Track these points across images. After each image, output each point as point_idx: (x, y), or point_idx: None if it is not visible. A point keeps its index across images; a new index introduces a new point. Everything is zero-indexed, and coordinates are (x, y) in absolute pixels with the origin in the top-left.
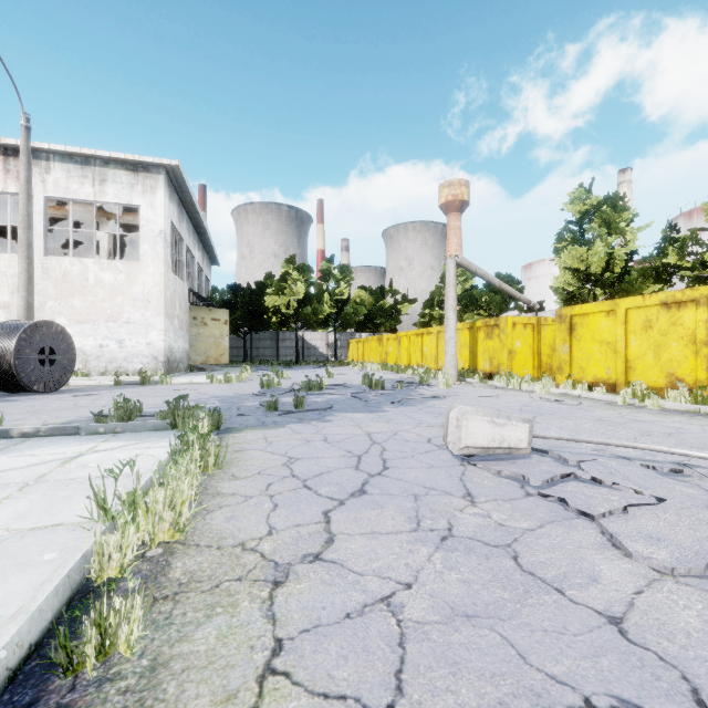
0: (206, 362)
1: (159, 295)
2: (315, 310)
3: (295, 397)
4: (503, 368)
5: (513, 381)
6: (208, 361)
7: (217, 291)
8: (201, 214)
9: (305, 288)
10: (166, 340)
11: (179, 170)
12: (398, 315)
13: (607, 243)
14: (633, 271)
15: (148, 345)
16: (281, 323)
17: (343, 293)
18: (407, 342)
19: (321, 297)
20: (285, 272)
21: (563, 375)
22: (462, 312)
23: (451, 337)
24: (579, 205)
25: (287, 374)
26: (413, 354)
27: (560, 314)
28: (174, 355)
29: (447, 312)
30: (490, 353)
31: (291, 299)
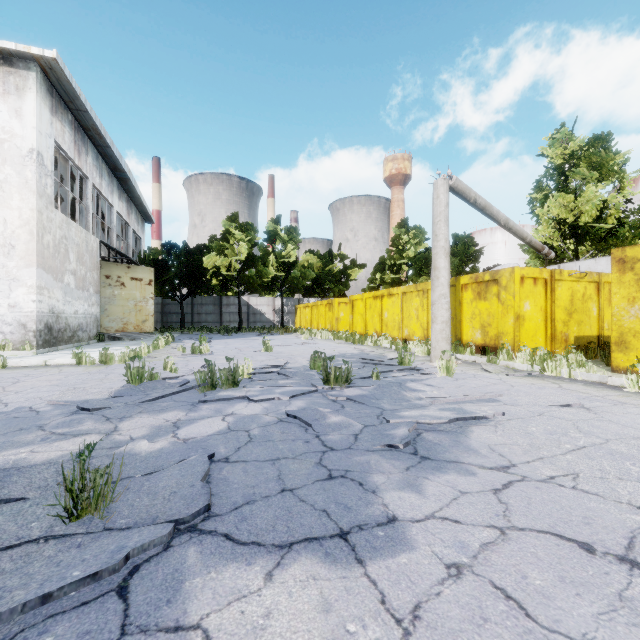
0: (123, 329)
1: (29, 239)
2: (260, 272)
3: (64, 481)
4: (507, 340)
5: (556, 363)
6: (126, 328)
7: (155, 253)
8: (117, 151)
9: (249, 248)
10: (43, 300)
11: (60, 69)
12: (347, 280)
13: (596, 191)
14: (623, 224)
15: (12, 308)
16: (222, 286)
17: (290, 256)
18: (363, 306)
19: (266, 259)
20: (227, 231)
21: (629, 353)
22: (416, 276)
23: (443, 295)
24: (559, 148)
25: (206, 347)
26: (369, 320)
27: (621, 257)
28: (64, 321)
29: (436, 258)
30: (483, 319)
31: (232, 259)
